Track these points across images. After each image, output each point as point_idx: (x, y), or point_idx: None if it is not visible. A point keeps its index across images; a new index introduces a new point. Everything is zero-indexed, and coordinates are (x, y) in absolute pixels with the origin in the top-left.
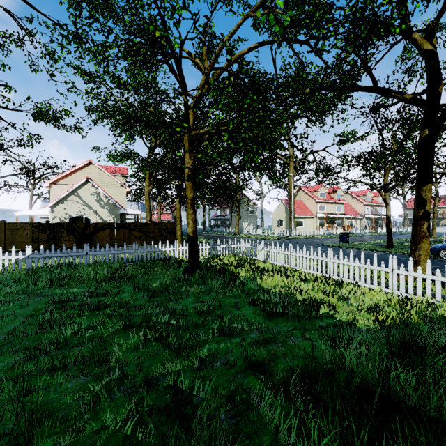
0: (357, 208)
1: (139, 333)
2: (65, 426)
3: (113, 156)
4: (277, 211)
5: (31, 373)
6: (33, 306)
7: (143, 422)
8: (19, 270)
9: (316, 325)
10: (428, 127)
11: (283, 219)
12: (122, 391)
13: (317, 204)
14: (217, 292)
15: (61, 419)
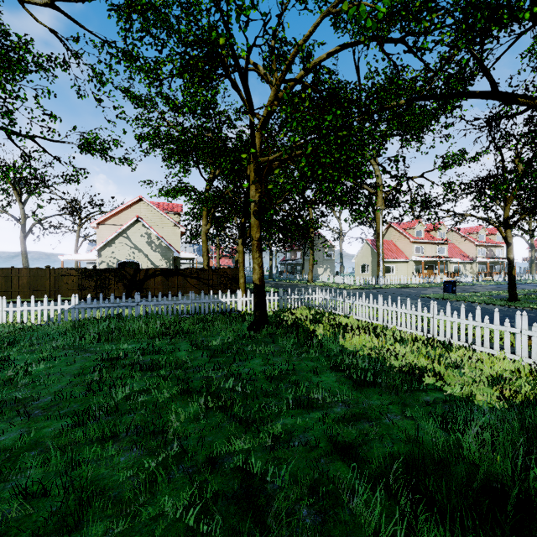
0: (465, 249)
1: (199, 400)
2: (118, 509)
3: (165, 191)
4: (361, 254)
5: (80, 441)
6: (80, 364)
7: (208, 511)
8: (65, 321)
9: (418, 400)
10: None
11: (369, 263)
12: (182, 470)
13: (412, 245)
14: (290, 353)
15: (114, 499)
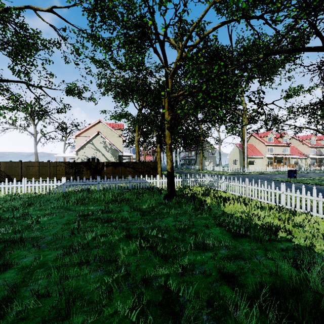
0: (302, 149)
1: (136, 242)
2: (90, 307)
3: (114, 116)
4: (232, 153)
5: (67, 264)
6: (67, 218)
7: (144, 313)
8: (58, 192)
9: (276, 247)
10: None
11: (238, 159)
12: (127, 285)
13: (266, 147)
14: (190, 214)
15: (87, 301)
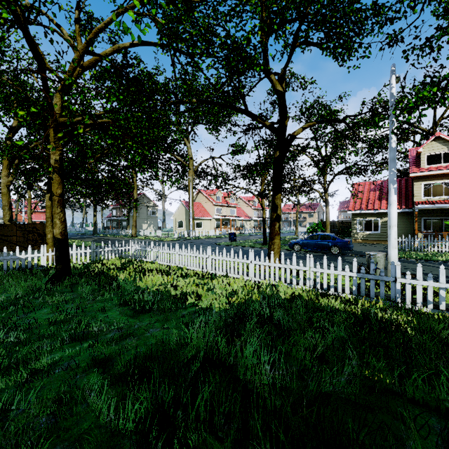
0: (247, 211)
1: None
2: None
3: None
4: (178, 212)
5: None
6: None
7: None
8: None
9: (178, 315)
10: (279, 150)
11: (184, 220)
12: None
13: (214, 207)
14: (86, 298)
15: None
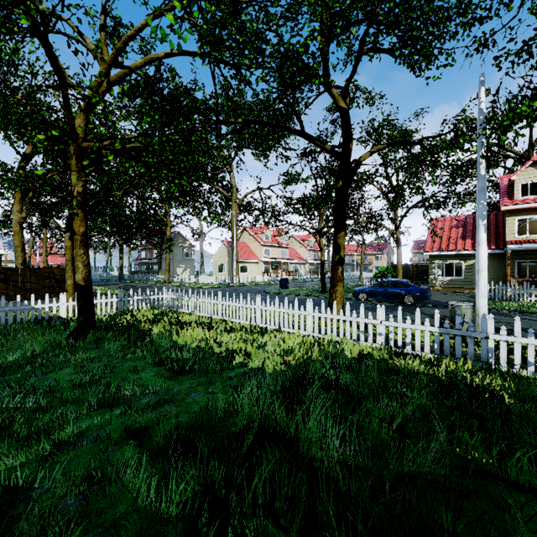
0: (301, 252)
1: None
2: None
3: None
4: (219, 254)
5: None
6: None
7: None
8: None
9: (224, 377)
10: (342, 179)
11: (226, 263)
12: None
13: (262, 247)
14: (115, 356)
15: None
